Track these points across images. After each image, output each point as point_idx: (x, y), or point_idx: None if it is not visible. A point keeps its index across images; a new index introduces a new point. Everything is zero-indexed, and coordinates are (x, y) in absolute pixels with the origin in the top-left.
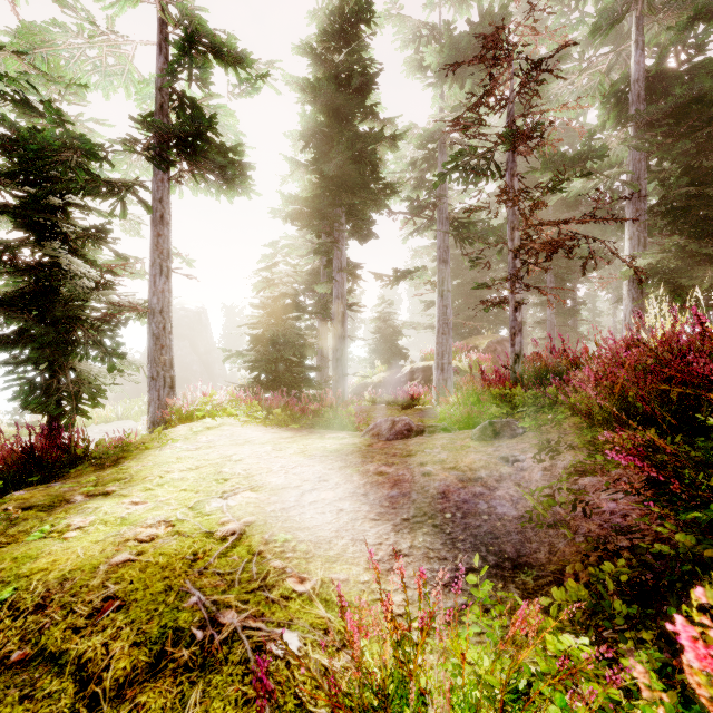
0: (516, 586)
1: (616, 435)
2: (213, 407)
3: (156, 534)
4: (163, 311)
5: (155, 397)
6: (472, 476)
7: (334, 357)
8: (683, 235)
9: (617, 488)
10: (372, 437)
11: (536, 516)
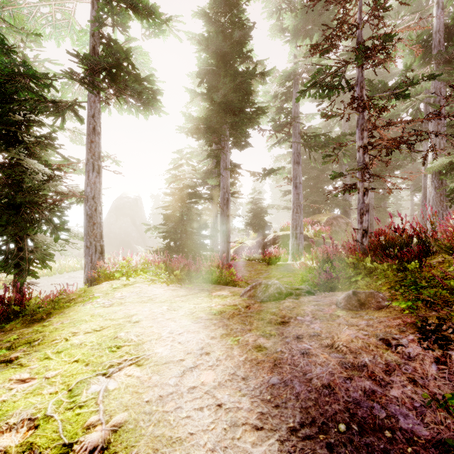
0: None
1: None
2: (129, 268)
3: (5, 448)
4: (95, 197)
5: (88, 260)
6: (355, 361)
7: (221, 229)
8: None
9: None
10: (249, 297)
11: None
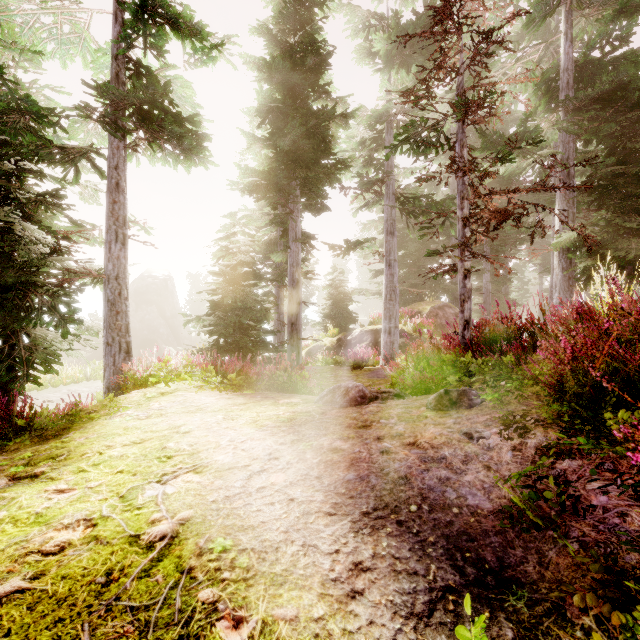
0: (507, 616)
1: (635, 430)
2: (168, 372)
3: (69, 541)
4: (118, 277)
5: (110, 362)
6: (435, 455)
7: (289, 321)
8: (609, 210)
9: (603, 476)
10: (326, 403)
11: (517, 513)
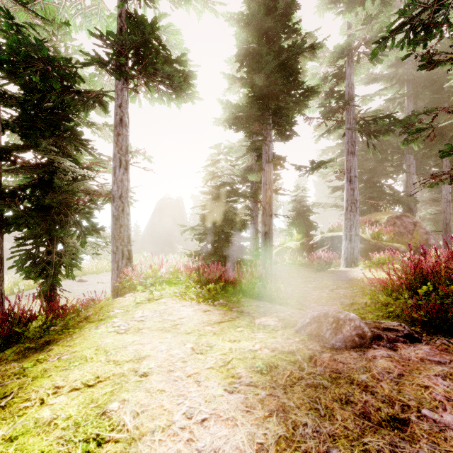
0: None
1: None
2: (156, 279)
3: None
4: (122, 196)
5: (114, 267)
6: None
7: (263, 231)
8: None
9: None
10: (310, 337)
11: None
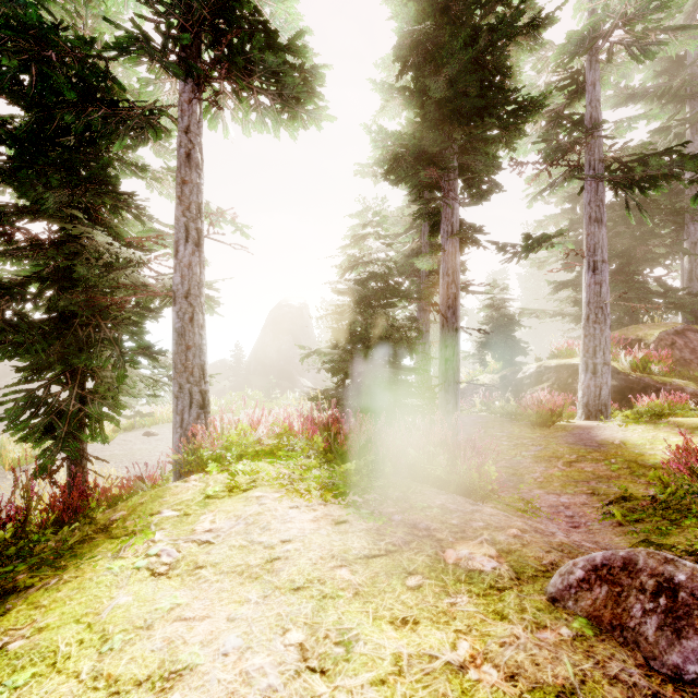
0: None
1: None
2: (248, 447)
3: None
4: (189, 294)
5: (175, 422)
6: None
7: (442, 356)
8: None
9: None
10: (598, 626)
11: None
